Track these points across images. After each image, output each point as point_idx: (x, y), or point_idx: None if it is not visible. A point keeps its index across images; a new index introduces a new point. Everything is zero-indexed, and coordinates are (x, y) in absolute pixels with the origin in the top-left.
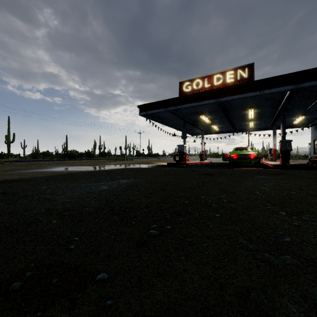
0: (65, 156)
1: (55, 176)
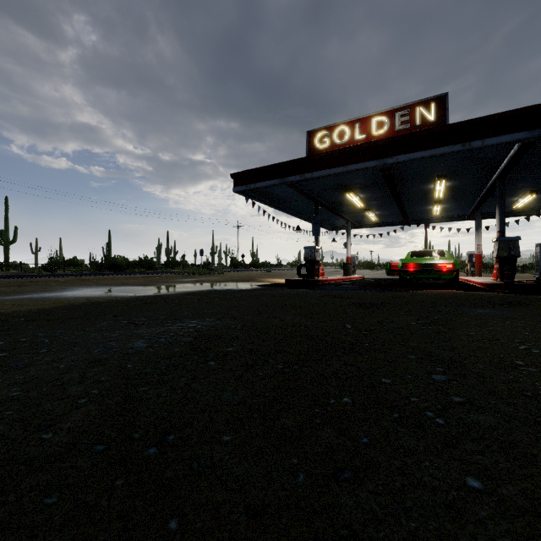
0: (103, 266)
1: (56, 310)
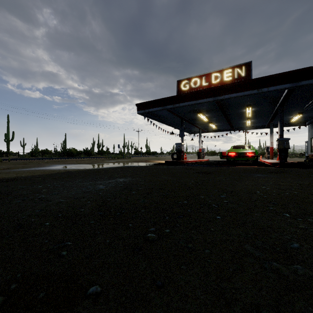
0: (63, 154)
1: (52, 175)
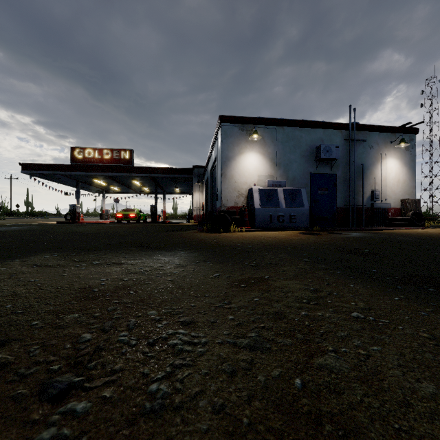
0: None
1: None
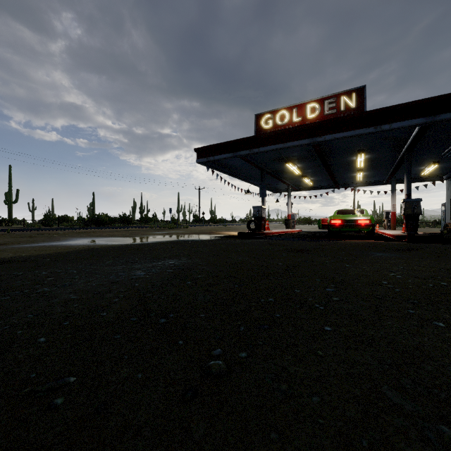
0: (90, 222)
1: (69, 253)
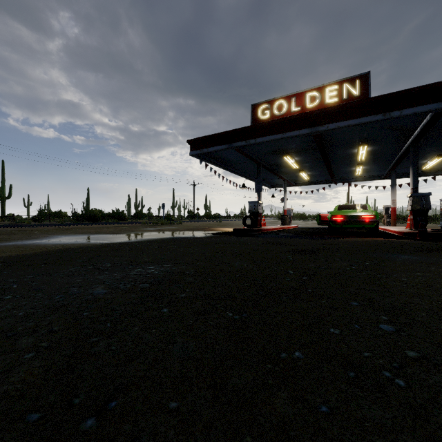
0: (82, 218)
1: (33, 256)
